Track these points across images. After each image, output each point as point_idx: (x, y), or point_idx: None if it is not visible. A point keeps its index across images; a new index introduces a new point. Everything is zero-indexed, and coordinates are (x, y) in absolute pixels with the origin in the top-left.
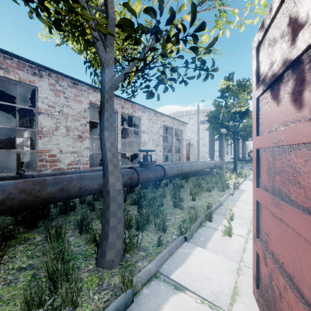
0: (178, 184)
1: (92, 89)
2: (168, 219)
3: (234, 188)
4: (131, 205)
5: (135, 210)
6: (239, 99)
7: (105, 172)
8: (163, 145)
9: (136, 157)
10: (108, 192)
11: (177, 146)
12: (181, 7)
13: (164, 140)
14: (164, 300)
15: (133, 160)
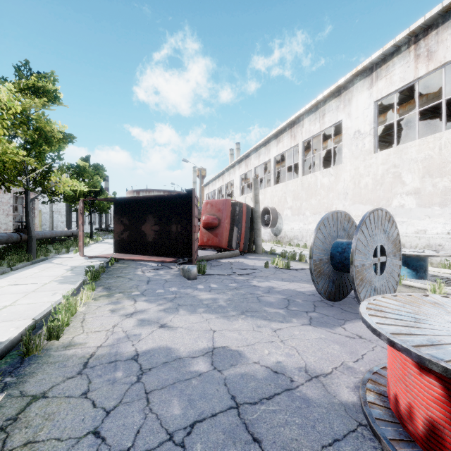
0: None
1: None
2: None
3: (85, 246)
4: None
5: None
6: (94, 181)
7: (29, 231)
8: None
9: None
10: (31, 237)
11: None
12: (60, 187)
13: None
14: (56, 259)
15: None
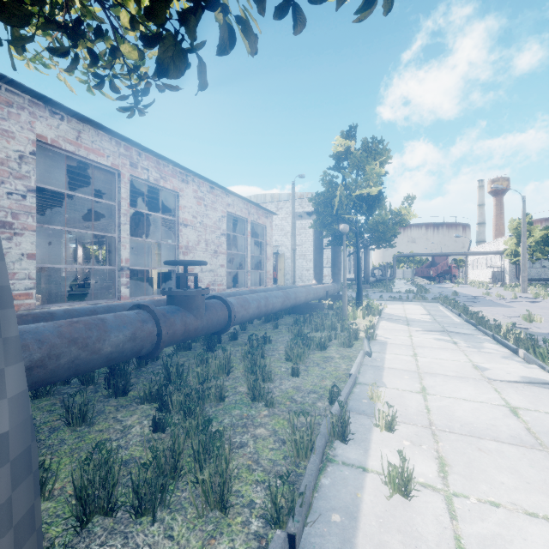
0: (259, 334)
1: (44, 106)
2: (237, 447)
3: (368, 339)
4: (141, 403)
5: (148, 421)
6: (366, 174)
7: None
8: (228, 254)
9: (171, 278)
10: None
11: (256, 257)
12: None
13: (230, 244)
14: None
15: (164, 284)
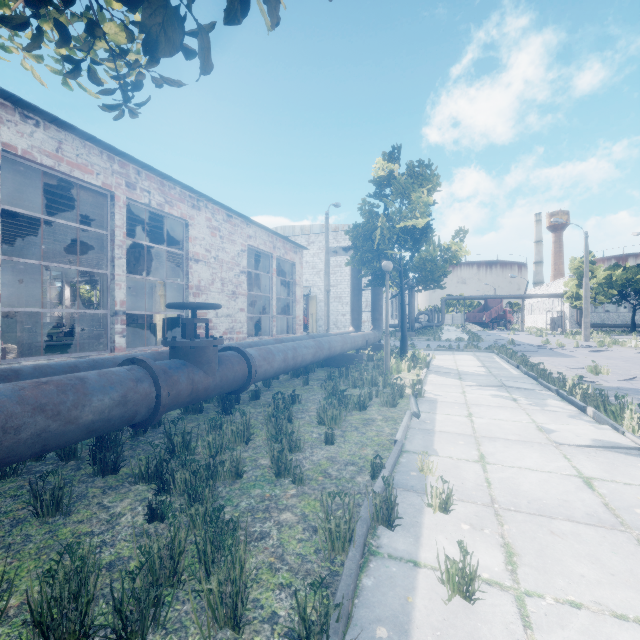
0: (286, 391)
1: (13, 108)
2: (256, 539)
3: (415, 396)
4: (135, 483)
5: (143, 507)
6: (412, 203)
7: None
8: (249, 295)
9: (179, 324)
10: None
11: (283, 299)
12: None
13: (251, 284)
14: None
15: (170, 332)
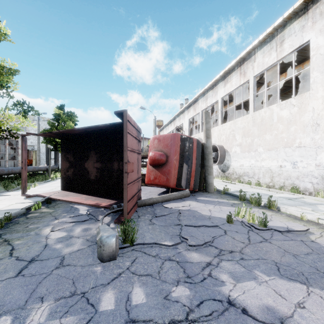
0: None
1: None
2: None
3: (52, 180)
4: None
5: None
6: (67, 125)
7: None
8: None
9: None
10: None
11: (12, 154)
12: (4, 123)
13: None
14: None
15: None
